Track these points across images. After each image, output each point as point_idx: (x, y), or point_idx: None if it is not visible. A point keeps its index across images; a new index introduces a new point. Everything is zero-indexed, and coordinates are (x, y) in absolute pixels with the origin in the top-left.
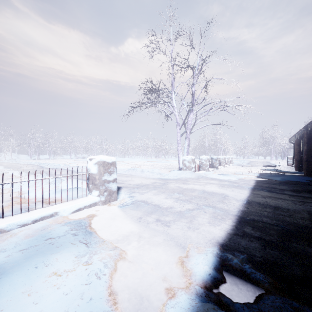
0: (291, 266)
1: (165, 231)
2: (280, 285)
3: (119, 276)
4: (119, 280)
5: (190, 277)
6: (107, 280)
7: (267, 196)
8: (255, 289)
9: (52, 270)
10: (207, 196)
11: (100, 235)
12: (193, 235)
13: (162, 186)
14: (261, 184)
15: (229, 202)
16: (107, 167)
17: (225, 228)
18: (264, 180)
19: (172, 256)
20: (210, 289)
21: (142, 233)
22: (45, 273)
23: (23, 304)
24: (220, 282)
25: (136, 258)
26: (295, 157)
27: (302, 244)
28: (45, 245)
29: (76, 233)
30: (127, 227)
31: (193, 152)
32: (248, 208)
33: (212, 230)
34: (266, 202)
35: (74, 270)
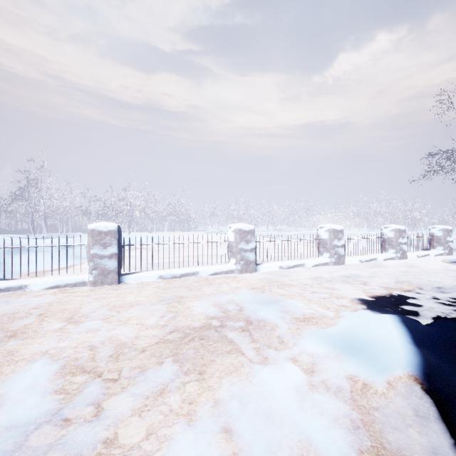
0: None
1: None
2: None
3: None
4: None
5: None
6: None
7: None
8: None
9: None
10: None
11: None
12: None
13: None
14: None
15: None
16: (448, 233)
17: None
18: None
19: None
20: None
21: None
22: None
23: None
24: None
25: None
26: None
27: None
28: None
29: None
30: None
31: None
32: None
33: None
34: None
35: None
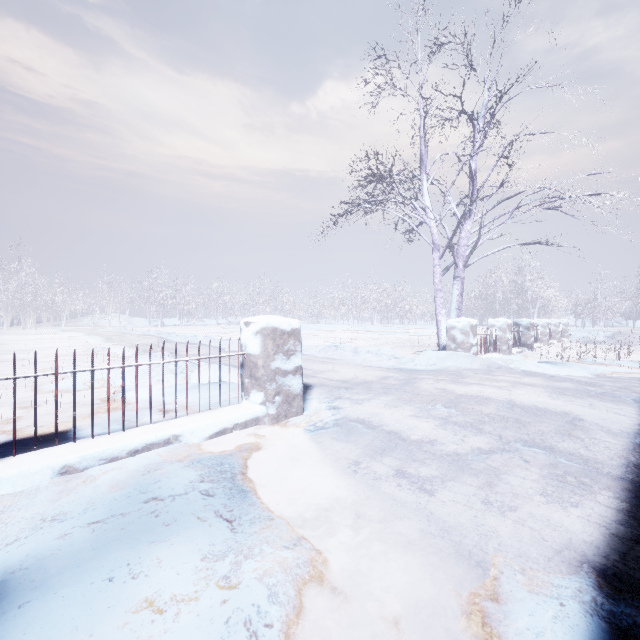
0: None
1: (422, 507)
2: None
3: (306, 632)
4: None
5: None
6: None
7: None
8: None
9: (145, 594)
10: (523, 416)
11: (264, 500)
12: (504, 527)
13: (403, 388)
14: None
15: (591, 438)
16: (282, 342)
17: (598, 516)
18: None
19: (452, 588)
20: None
21: (362, 505)
22: (128, 601)
23: None
24: None
25: (350, 580)
26: None
27: None
28: (142, 517)
29: (211, 490)
30: (326, 486)
31: (467, 311)
32: None
33: (558, 519)
34: None
35: (195, 599)
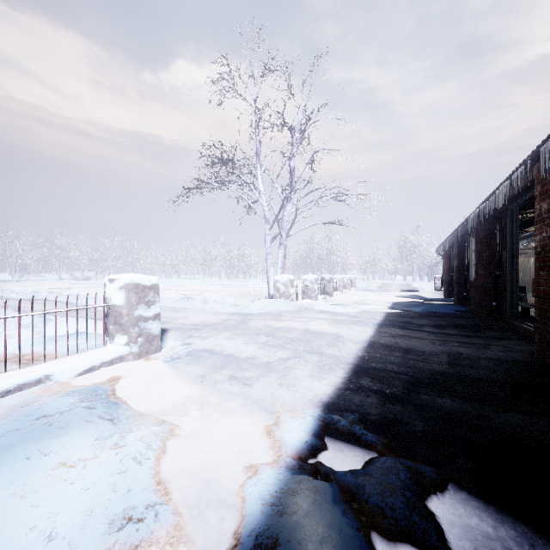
0: (413, 422)
1: (244, 393)
2: (396, 445)
3: (171, 459)
4: (171, 464)
5: (280, 448)
6: (152, 465)
7: (398, 335)
8: (364, 453)
9: (58, 460)
10: (311, 337)
11: (135, 407)
12: (287, 394)
13: (239, 326)
14: (393, 317)
15: (344, 345)
16: (144, 295)
17: (334, 382)
18: (398, 312)
19: (254, 425)
20: (306, 460)
21: (206, 398)
22: (46, 465)
23: (14, 509)
24: (320, 451)
25: (197, 434)
26: (443, 277)
27: (432, 395)
28: (36, 427)
29: (92, 405)
30: (181, 392)
31: (294, 268)
32: (369, 352)
33: (315, 386)
34: (395, 343)
35: (95, 457)
